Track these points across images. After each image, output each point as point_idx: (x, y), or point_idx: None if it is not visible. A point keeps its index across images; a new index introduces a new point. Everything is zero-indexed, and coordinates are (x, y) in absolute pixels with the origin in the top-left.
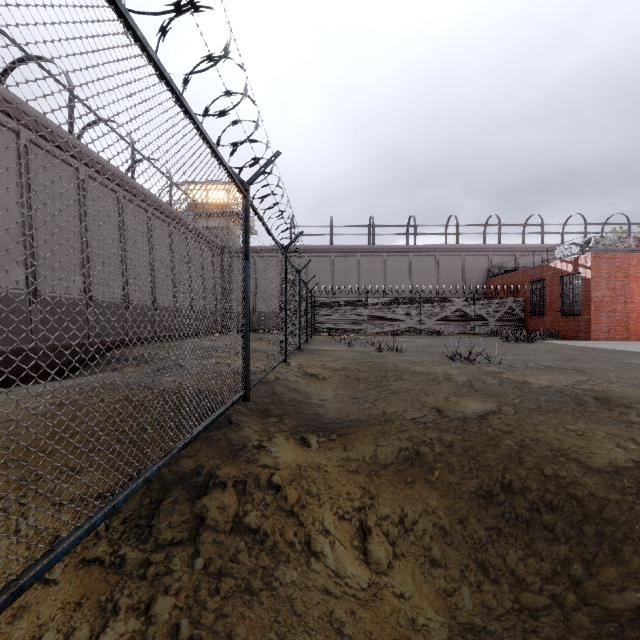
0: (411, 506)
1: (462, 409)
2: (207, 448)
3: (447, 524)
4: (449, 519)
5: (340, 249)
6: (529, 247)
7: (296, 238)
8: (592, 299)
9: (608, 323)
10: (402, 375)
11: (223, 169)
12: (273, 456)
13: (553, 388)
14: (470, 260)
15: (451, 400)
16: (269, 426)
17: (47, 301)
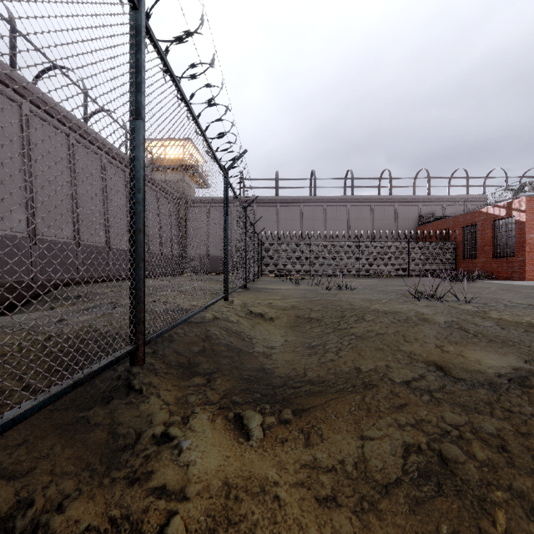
0: None
1: (477, 367)
2: (62, 450)
3: None
4: None
5: (285, 200)
6: (455, 198)
7: (239, 157)
8: (527, 241)
9: None
10: (364, 315)
11: None
12: (182, 463)
13: None
14: (402, 209)
15: (449, 351)
16: (189, 394)
17: None
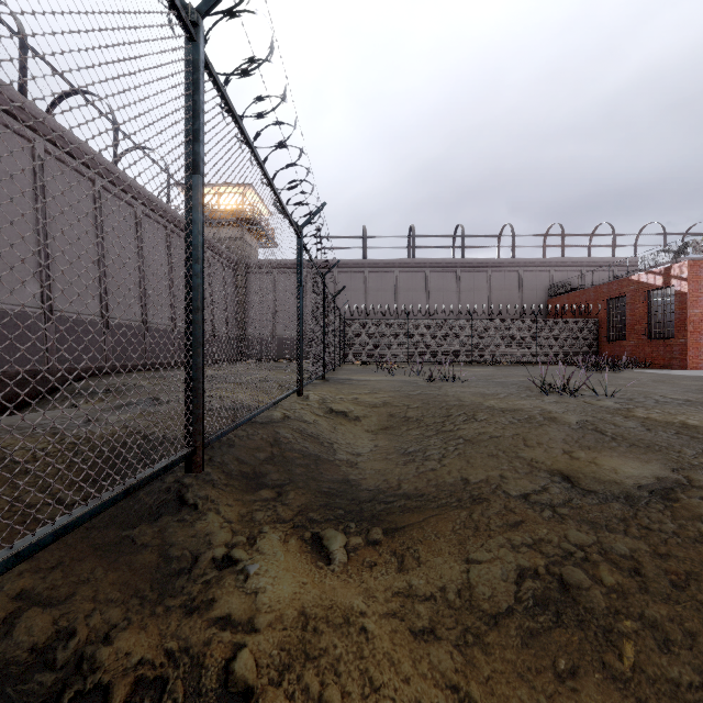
0: None
1: (612, 477)
2: (104, 575)
3: None
4: None
5: (375, 264)
6: (598, 261)
7: (316, 212)
8: (690, 318)
9: None
10: (475, 413)
11: None
12: (249, 590)
13: None
14: (528, 277)
15: (579, 458)
16: (255, 510)
17: None
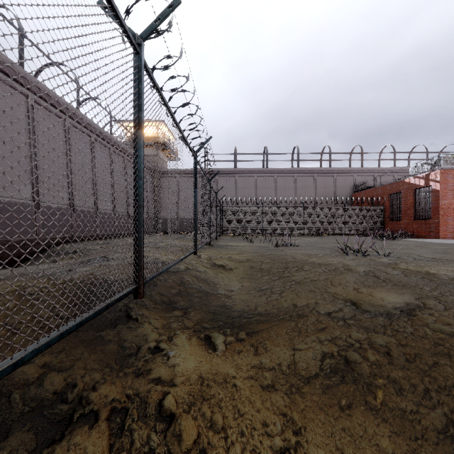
0: (354, 450)
1: (380, 303)
2: (89, 356)
3: None
4: None
5: (242, 171)
6: (384, 169)
7: (205, 142)
8: (441, 206)
9: (453, 225)
10: (303, 266)
11: None
12: (170, 365)
13: None
14: (340, 179)
15: (362, 292)
16: (171, 322)
17: None
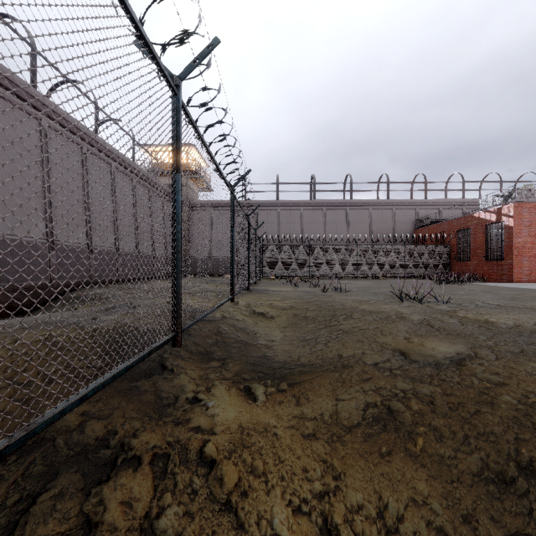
0: (392, 492)
1: (430, 353)
2: (127, 405)
3: (448, 525)
4: (449, 516)
5: (285, 203)
6: (451, 202)
7: (244, 176)
8: (515, 245)
9: (529, 267)
10: (352, 314)
11: (132, 25)
12: (209, 414)
13: (524, 328)
14: (399, 213)
15: (413, 342)
16: (209, 373)
17: (6, 243)
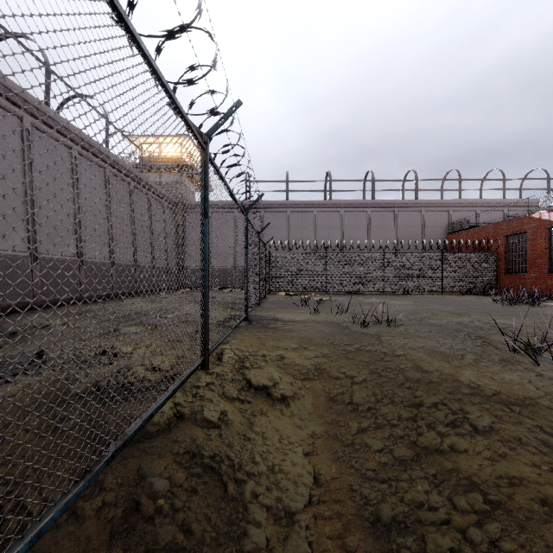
0: None
1: None
2: None
3: None
4: None
5: (296, 204)
6: (490, 202)
7: (226, 115)
8: None
9: None
10: (464, 410)
11: None
12: None
13: None
14: (430, 216)
15: None
16: None
17: None
